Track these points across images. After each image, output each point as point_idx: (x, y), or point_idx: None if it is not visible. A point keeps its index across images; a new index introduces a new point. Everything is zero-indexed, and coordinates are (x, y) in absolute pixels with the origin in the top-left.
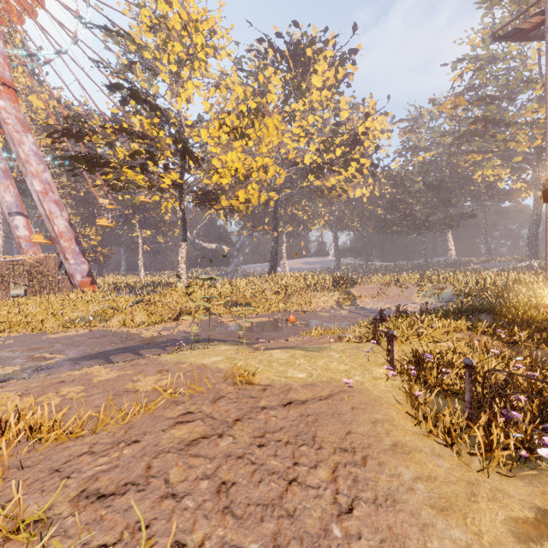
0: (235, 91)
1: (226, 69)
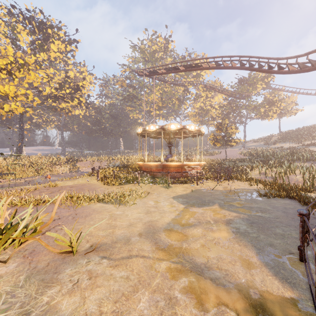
0: None
1: None
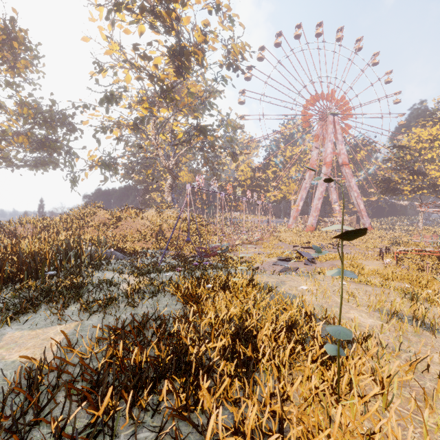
0: None
1: (436, 119)
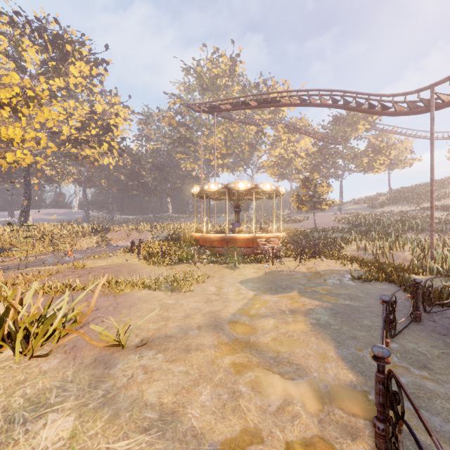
0: None
1: None
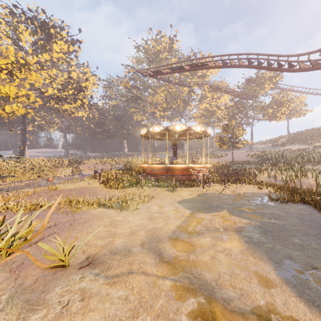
0: (1, 40)
1: None
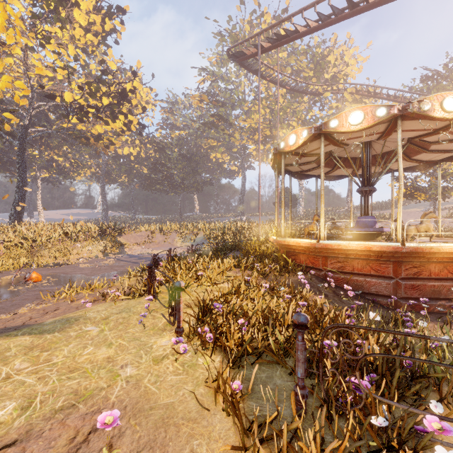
0: None
1: None
